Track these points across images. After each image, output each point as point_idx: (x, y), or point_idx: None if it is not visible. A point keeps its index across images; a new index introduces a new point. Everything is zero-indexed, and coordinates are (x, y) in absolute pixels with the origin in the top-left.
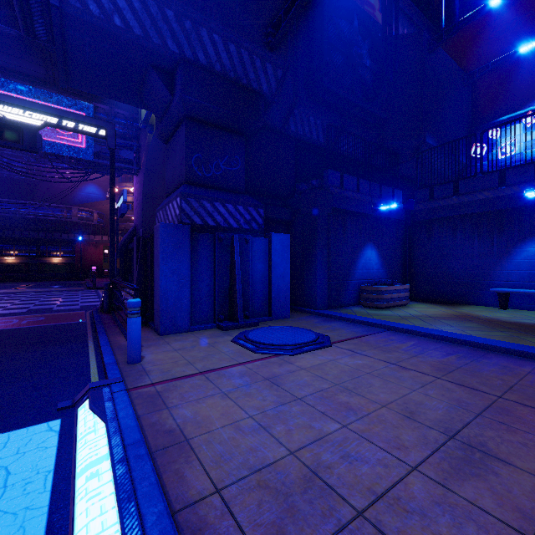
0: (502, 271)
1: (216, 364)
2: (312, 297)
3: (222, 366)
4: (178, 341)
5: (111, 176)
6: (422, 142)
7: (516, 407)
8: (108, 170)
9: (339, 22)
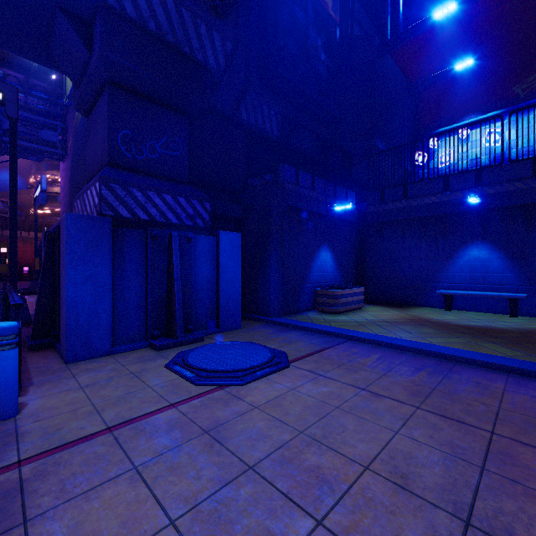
0: (447, 273)
1: (136, 410)
2: (265, 303)
3: (144, 413)
4: (90, 371)
5: (11, 154)
6: (373, 145)
7: (516, 448)
8: (24, 153)
9: (294, 9)
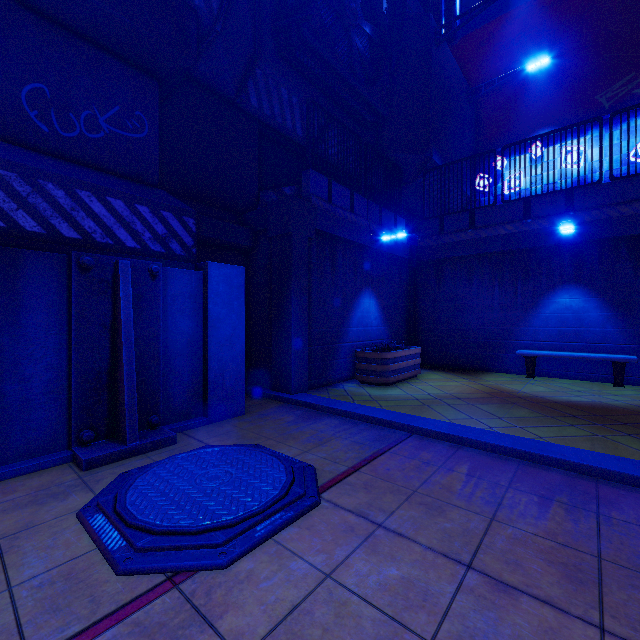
0: (528, 328)
1: None
2: (284, 372)
3: None
4: None
5: None
6: (429, 159)
7: None
8: None
9: None
